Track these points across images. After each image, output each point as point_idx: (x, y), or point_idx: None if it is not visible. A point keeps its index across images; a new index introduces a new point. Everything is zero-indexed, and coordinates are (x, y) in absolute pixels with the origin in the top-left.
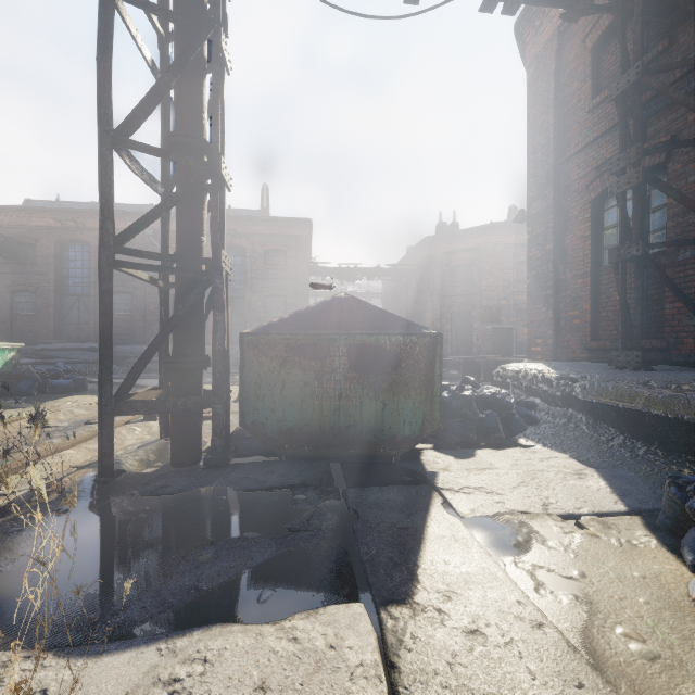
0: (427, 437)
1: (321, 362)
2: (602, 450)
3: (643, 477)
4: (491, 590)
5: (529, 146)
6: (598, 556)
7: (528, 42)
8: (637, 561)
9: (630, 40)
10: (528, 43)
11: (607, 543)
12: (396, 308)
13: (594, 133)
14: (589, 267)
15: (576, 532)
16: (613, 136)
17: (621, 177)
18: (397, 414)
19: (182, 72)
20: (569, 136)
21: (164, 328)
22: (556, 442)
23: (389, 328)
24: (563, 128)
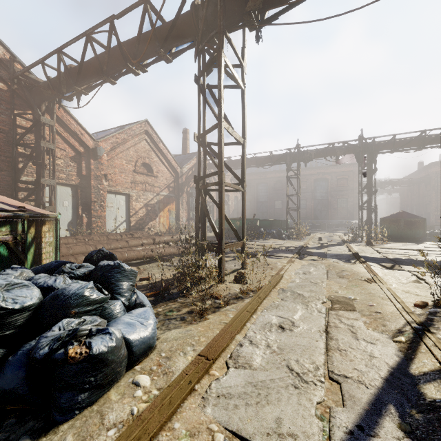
0: (422, 237)
1: (398, 223)
2: None
3: None
4: (428, 245)
5: None
6: None
7: None
8: None
9: None
10: None
11: None
12: (410, 198)
13: None
14: None
15: None
16: None
17: None
18: (415, 233)
19: (369, 176)
20: None
21: (368, 218)
22: None
23: (413, 217)
24: None
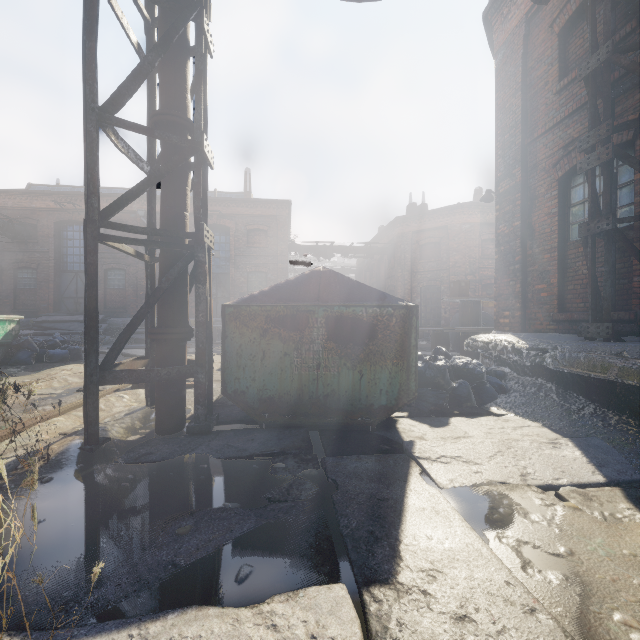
0: (403, 406)
1: (300, 333)
2: (573, 419)
3: (618, 446)
4: (477, 569)
5: (497, 128)
6: (584, 531)
7: (496, 30)
8: (625, 537)
9: (597, 23)
10: (496, 31)
11: (591, 517)
12: (369, 284)
13: (561, 113)
14: (556, 242)
15: (557, 505)
16: (580, 116)
17: (591, 154)
18: (374, 383)
19: (166, 53)
20: (536, 117)
21: (148, 300)
22: (527, 411)
23: (366, 300)
24: (530, 110)
